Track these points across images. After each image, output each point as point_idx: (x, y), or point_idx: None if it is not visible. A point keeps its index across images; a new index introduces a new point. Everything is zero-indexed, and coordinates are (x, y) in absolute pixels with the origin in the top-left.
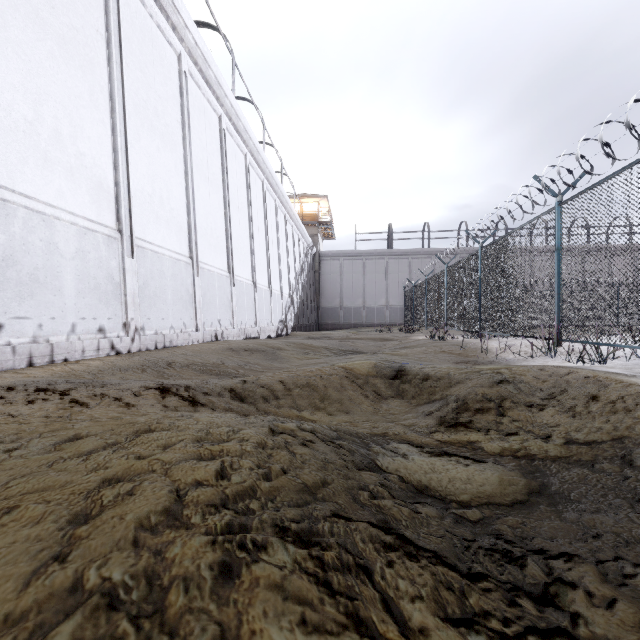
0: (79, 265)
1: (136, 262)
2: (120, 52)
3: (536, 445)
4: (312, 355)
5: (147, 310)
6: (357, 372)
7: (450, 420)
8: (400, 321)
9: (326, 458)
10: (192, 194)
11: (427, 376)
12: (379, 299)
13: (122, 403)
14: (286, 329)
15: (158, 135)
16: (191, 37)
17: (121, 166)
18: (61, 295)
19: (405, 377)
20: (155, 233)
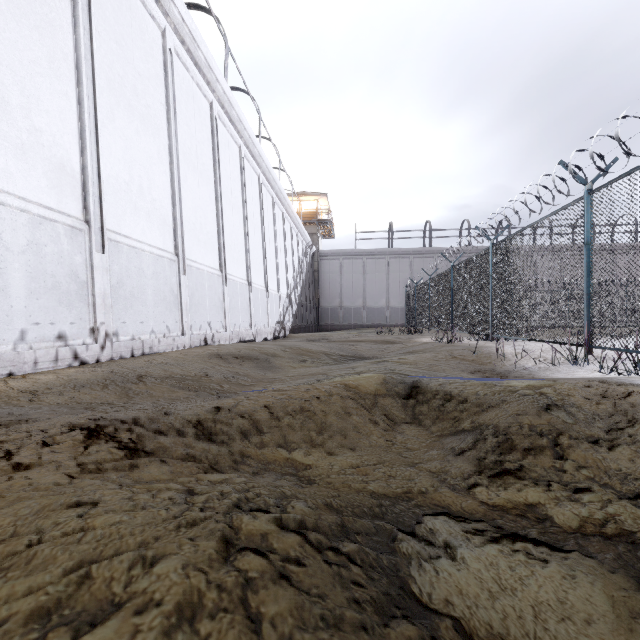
0: (31, 260)
1: (108, 258)
2: (89, 17)
3: (627, 513)
4: (310, 362)
5: (122, 313)
6: (363, 390)
7: (492, 465)
8: (401, 322)
9: (324, 615)
10: (178, 184)
11: (449, 396)
12: (380, 299)
13: (8, 465)
14: (284, 331)
15: (137, 116)
16: (177, 12)
17: (89, 147)
18: (6, 296)
19: (421, 396)
20: (133, 226)
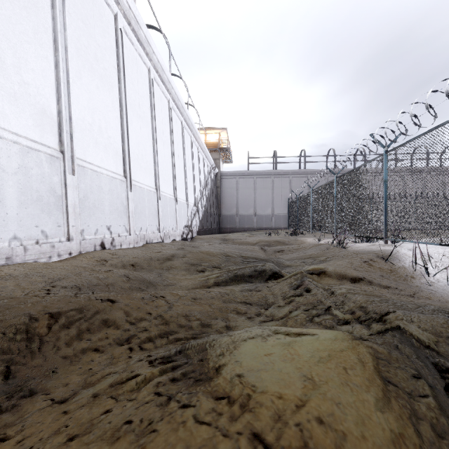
0: None
1: None
2: None
3: None
4: (209, 271)
5: None
6: None
7: None
8: (283, 226)
9: None
10: (66, 77)
11: None
12: (266, 208)
13: None
14: (191, 233)
15: None
16: None
17: None
18: None
19: None
20: None
